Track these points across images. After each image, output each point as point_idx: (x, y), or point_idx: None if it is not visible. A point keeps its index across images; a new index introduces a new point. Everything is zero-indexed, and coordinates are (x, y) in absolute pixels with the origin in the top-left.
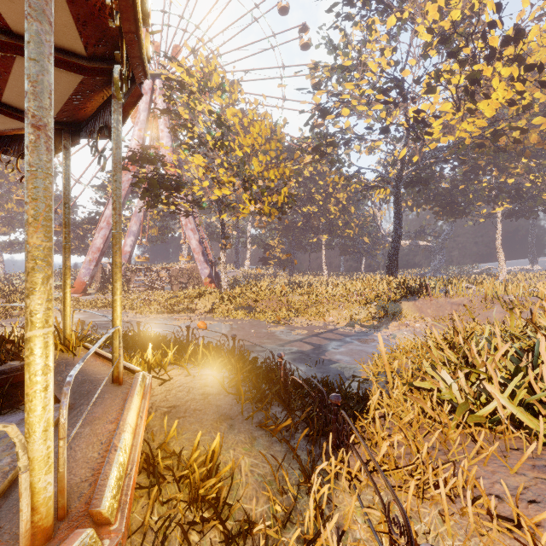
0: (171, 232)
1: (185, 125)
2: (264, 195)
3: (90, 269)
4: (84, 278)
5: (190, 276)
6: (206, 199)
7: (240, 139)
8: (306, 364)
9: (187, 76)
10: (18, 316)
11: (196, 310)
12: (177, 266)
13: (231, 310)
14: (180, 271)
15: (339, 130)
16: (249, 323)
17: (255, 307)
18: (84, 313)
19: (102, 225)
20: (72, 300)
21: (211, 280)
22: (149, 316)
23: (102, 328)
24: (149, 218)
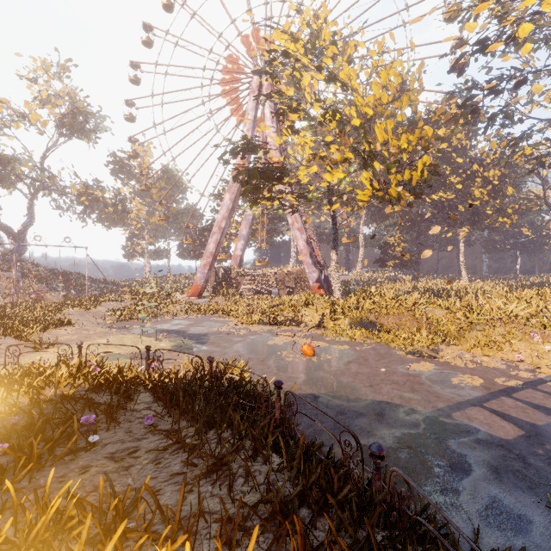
0: (279, 234)
1: (290, 106)
2: (391, 173)
3: (205, 273)
4: (198, 282)
5: (297, 281)
6: (313, 187)
7: (358, 96)
8: (545, 506)
9: (291, 44)
10: (137, 319)
11: (302, 322)
12: (284, 269)
13: (345, 326)
14: (287, 275)
15: (497, 77)
16: (373, 351)
17: (378, 325)
18: (191, 319)
19: (215, 230)
20: (186, 304)
21: (319, 285)
22: (250, 327)
23: (197, 342)
24: (258, 222)
